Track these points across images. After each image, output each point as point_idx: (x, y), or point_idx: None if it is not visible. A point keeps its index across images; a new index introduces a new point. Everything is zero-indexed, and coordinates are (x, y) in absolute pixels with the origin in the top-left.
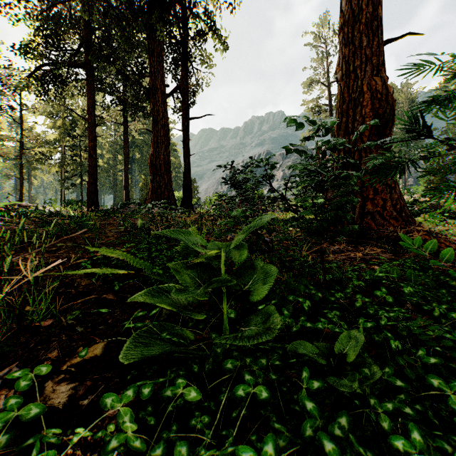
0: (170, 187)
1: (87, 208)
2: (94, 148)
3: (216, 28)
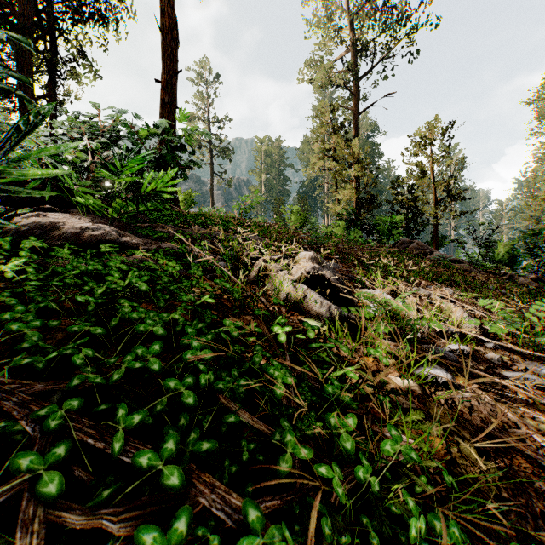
0: None
1: None
2: None
3: (87, 58)
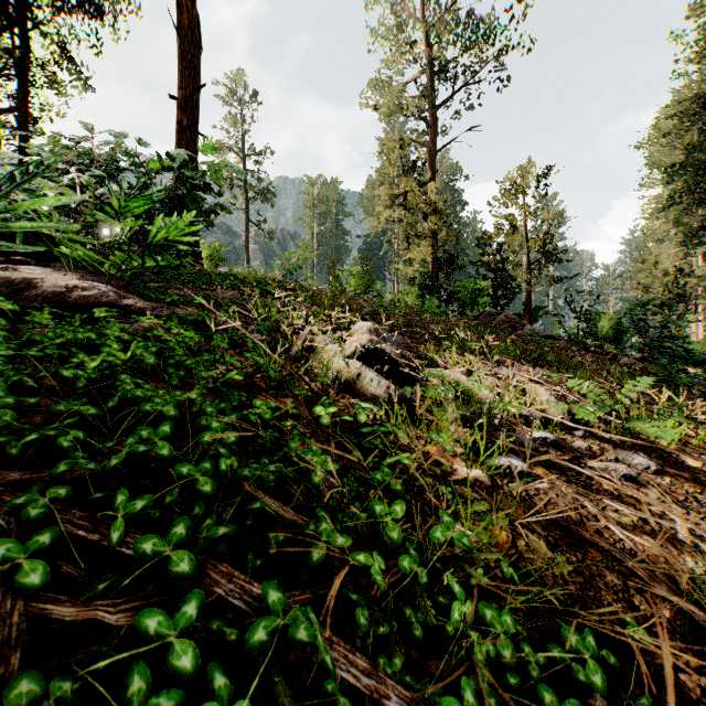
0: None
1: None
2: None
3: (74, 60)
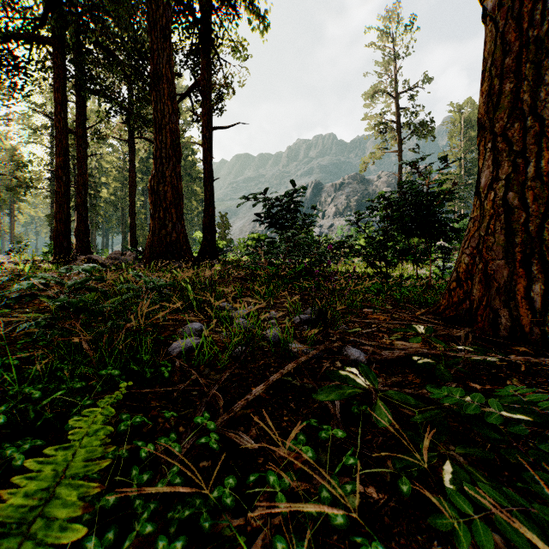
0: (181, 225)
1: (54, 257)
2: (64, 166)
3: None
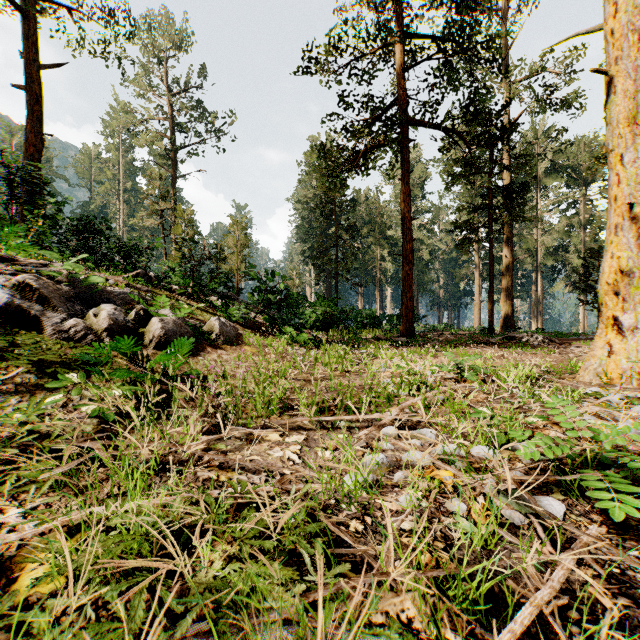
0: None
1: None
2: None
3: None
